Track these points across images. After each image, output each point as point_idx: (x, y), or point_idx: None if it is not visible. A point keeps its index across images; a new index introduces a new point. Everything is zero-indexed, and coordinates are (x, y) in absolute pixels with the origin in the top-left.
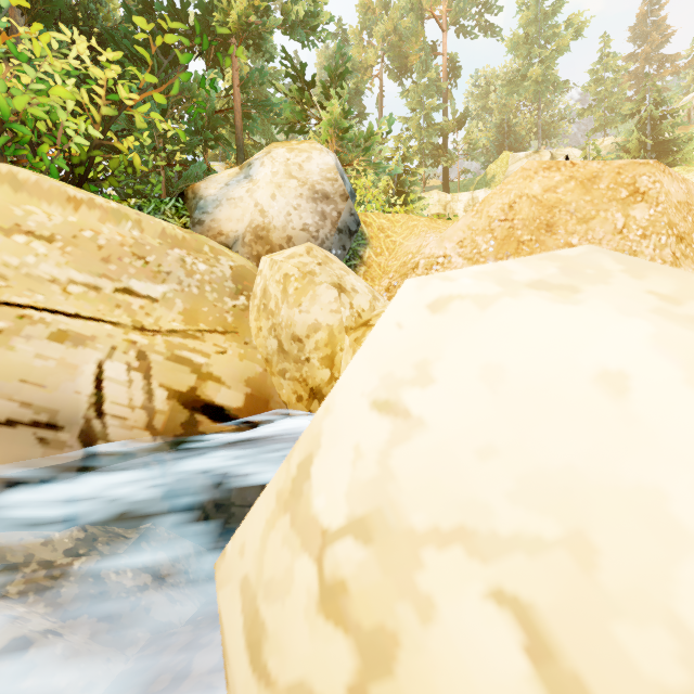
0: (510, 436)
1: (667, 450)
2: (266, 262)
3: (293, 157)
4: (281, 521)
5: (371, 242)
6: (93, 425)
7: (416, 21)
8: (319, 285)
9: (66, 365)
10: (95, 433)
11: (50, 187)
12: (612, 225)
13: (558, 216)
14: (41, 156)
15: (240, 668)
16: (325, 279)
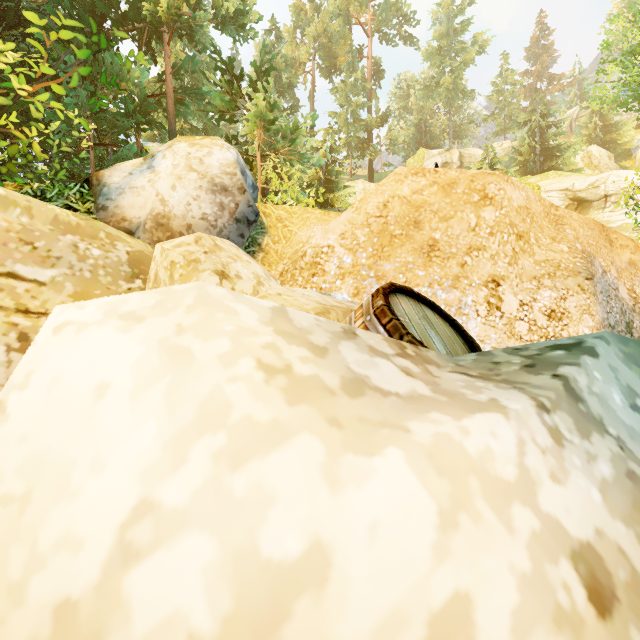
0: (38, 427)
1: (94, 436)
2: (158, 249)
3: (194, 152)
4: None
5: (269, 231)
6: None
7: (344, 25)
8: (202, 272)
9: None
10: None
11: None
12: (467, 223)
13: (424, 214)
14: None
15: None
16: (209, 266)
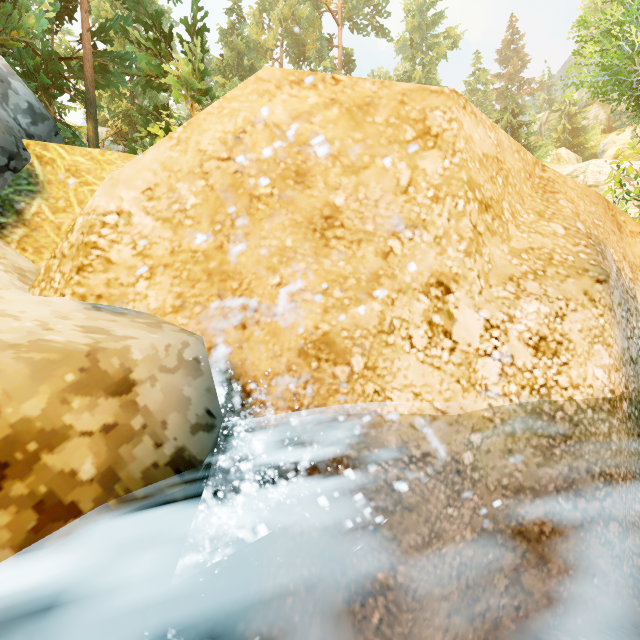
0: None
1: None
2: None
3: None
4: None
5: (47, 189)
6: None
7: (312, 10)
8: None
9: None
10: None
11: None
12: (393, 179)
13: (315, 159)
14: None
15: None
16: None
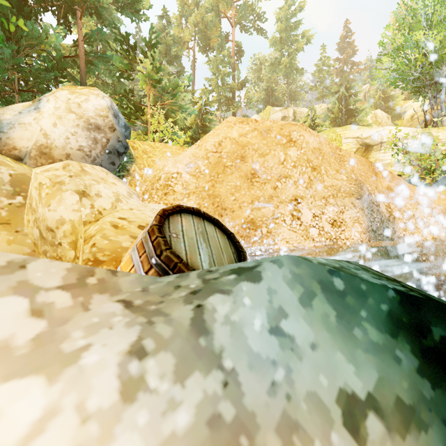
0: None
1: None
2: (33, 173)
3: (73, 98)
4: None
5: (136, 160)
6: None
7: (215, 17)
8: (65, 192)
9: None
10: None
11: None
12: (278, 159)
13: (248, 151)
14: None
15: None
16: (71, 187)
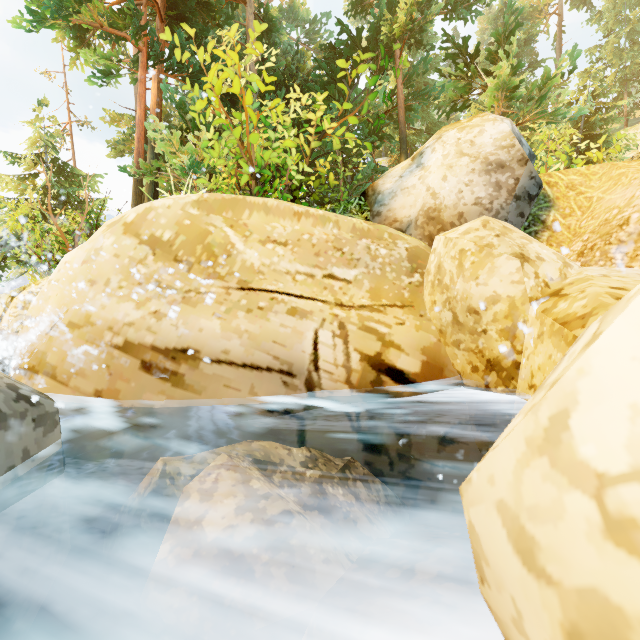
0: None
1: None
2: (439, 241)
3: (464, 136)
4: (536, 461)
5: (556, 203)
6: (312, 376)
7: None
8: (497, 257)
9: (297, 332)
10: (314, 382)
11: (284, 207)
12: None
13: None
14: (274, 187)
15: (511, 566)
16: (505, 250)
